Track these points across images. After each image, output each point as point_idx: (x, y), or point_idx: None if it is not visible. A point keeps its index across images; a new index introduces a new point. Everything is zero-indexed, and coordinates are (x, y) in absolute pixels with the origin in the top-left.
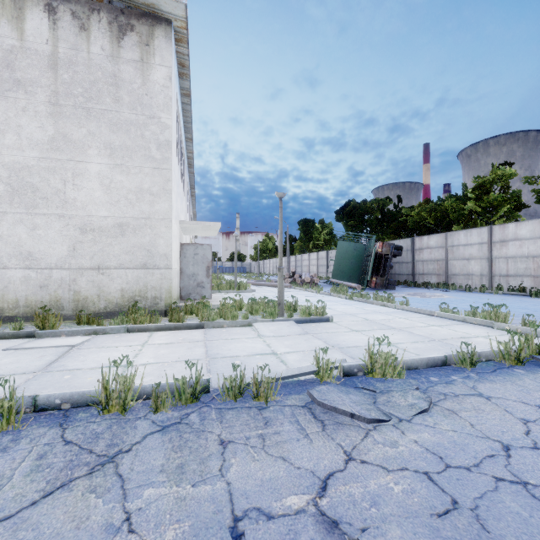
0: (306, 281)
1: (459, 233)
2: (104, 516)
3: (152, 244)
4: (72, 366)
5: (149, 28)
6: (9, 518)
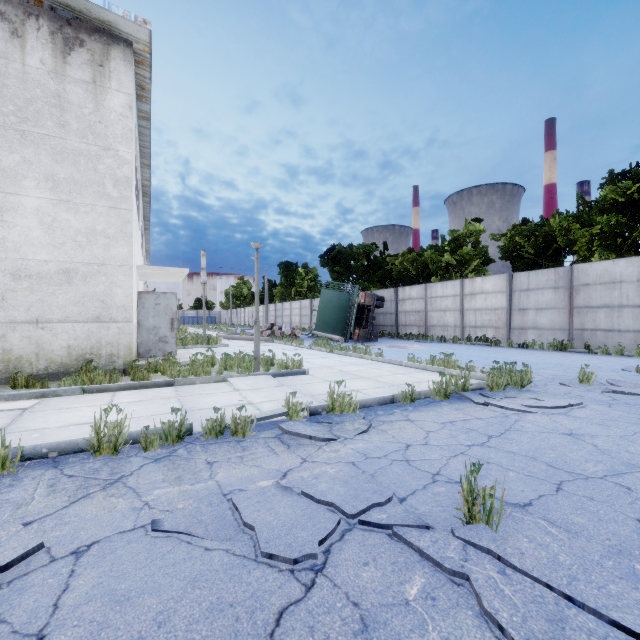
0: (287, 334)
1: (437, 285)
2: (128, 505)
3: (107, 294)
4: (36, 427)
5: (104, 46)
6: (51, 515)
